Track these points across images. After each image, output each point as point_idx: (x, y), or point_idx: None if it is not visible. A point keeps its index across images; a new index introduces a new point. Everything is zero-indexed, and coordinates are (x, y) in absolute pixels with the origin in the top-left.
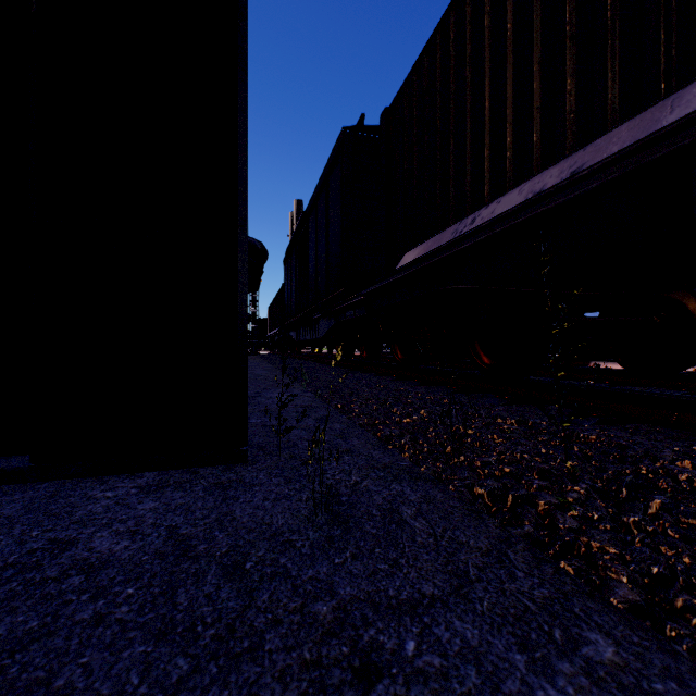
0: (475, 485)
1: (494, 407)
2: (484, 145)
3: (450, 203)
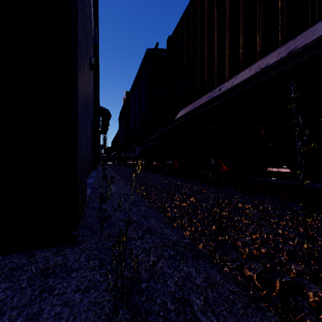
0: (245, 268)
1: (234, 195)
2: (225, 47)
3: (205, 82)
